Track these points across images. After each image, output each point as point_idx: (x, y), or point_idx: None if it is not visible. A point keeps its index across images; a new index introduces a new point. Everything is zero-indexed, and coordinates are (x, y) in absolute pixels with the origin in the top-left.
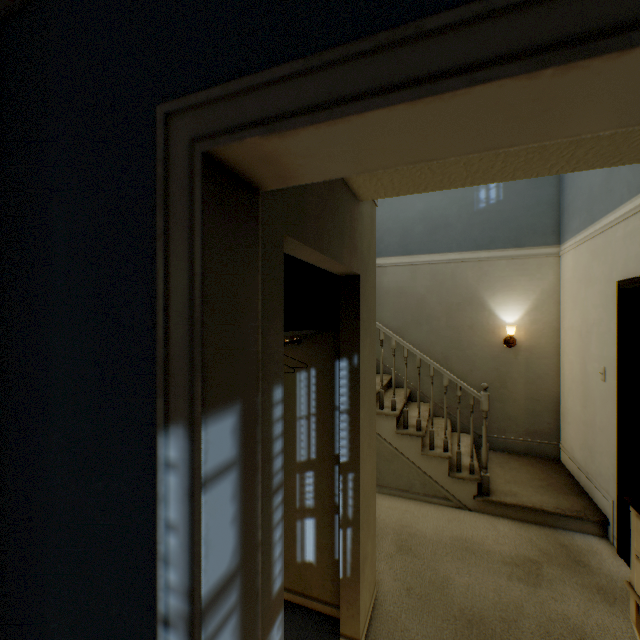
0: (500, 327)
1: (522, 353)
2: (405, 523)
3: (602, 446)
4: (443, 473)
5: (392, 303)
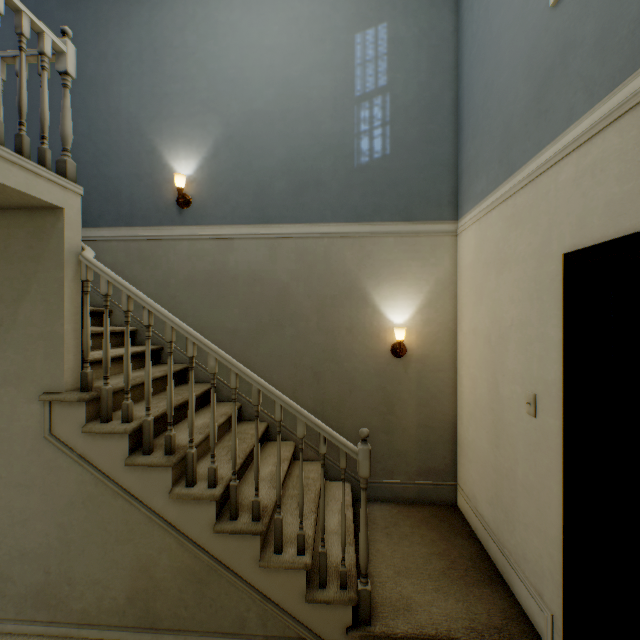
0: (387, 330)
1: (414, 365)
2: None
3: (530, 517)
4: (297, 594)
5: (242, 294)
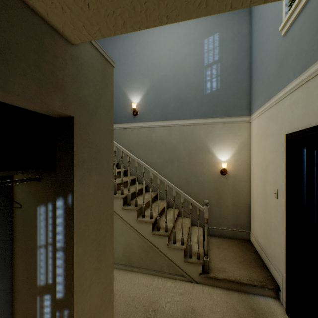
0: (218, 163)
1: (230, 178)
2: (153, 299)
3: (275, 239)
4: (181, 259)
5: (158, 149)
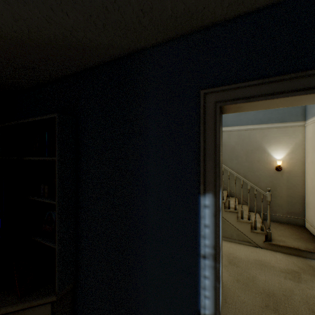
0: (273, 161)
1: (285, 174)
2: (230, 252)
3: None
4: (247, 230)
5: None
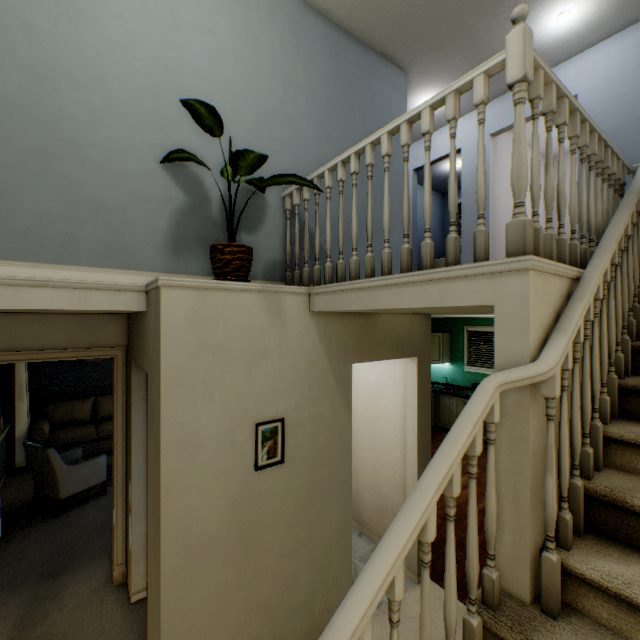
0: None
1: None
2: None
3: None
4: None
5: None
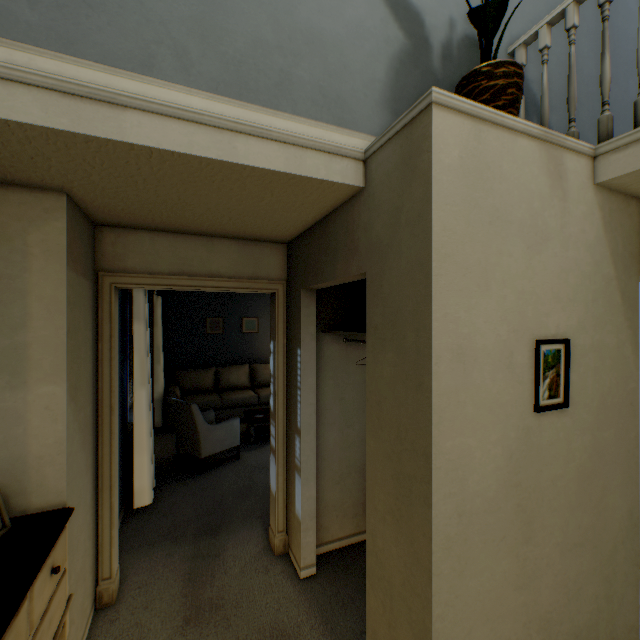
0: None
1: None
2: None
3: None
4: None
5: None
